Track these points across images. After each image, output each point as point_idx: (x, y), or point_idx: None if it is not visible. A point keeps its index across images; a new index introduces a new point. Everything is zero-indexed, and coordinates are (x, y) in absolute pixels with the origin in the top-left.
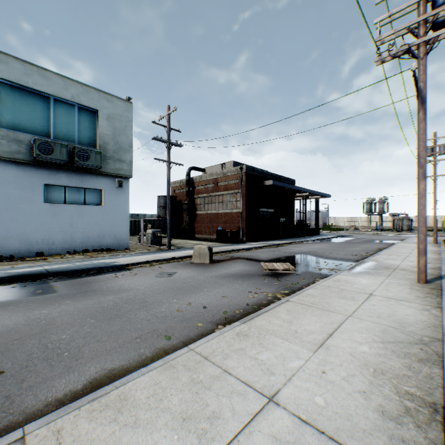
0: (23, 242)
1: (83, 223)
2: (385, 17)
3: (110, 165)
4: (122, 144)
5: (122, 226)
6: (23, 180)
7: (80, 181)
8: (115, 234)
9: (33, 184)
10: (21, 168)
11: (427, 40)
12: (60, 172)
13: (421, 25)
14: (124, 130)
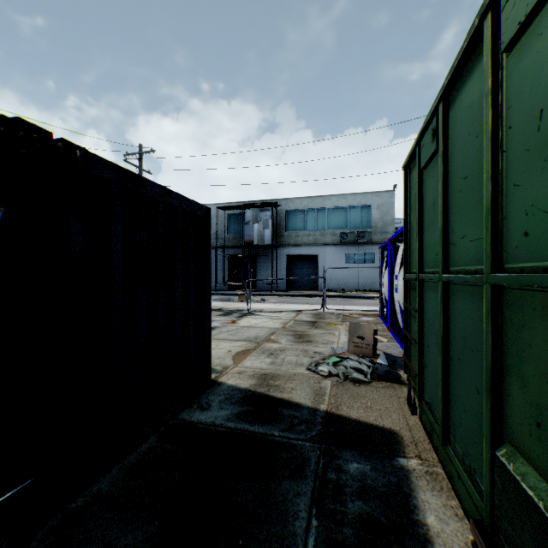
0: (336, 283)
1: (363, 274)
2: None
3: (378, 237)
4: (386, 221)
5: None
6: (336, 253)
7: (361, 250)
8: None
9: (340, 254)
10: (335, 247)
11: None
12: (352, 246)
13: None
14: (388, 211)
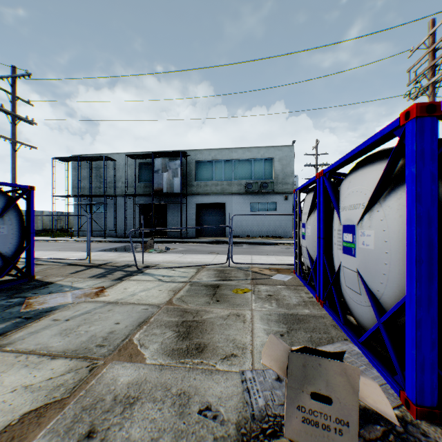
0: (242, 230)
1: (266, 221)
2: (411, 68)
3: (280, 188)
4: (287, 173)
5: (287, 223)
6: (242, 202)
7: (265, 199)
8: (283, 228)
9: (245, 203)
10: (241, 196)
11: (430, 83)
12: (256, 196)
13: (428, 71)
14: (288, 164)
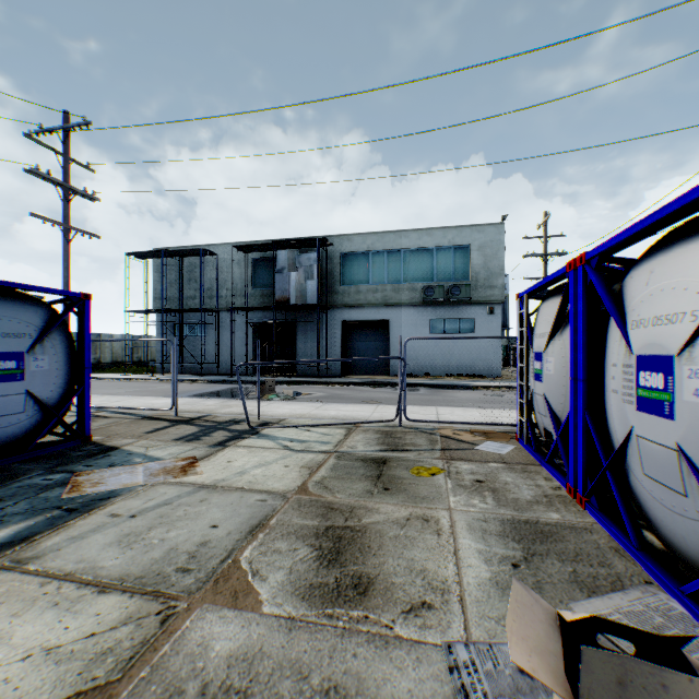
0: (416, 364)
1: (457, 350)
2: None
3: (480, 294)
4: (492, 270)
5: (493, 353)
6: (417, 318)
7: (455, 313)
8: (486, 361)
9: (422, 320)
10: (415, 309)
11: None
12: (440, 308)
13: None
14: (495, 254)
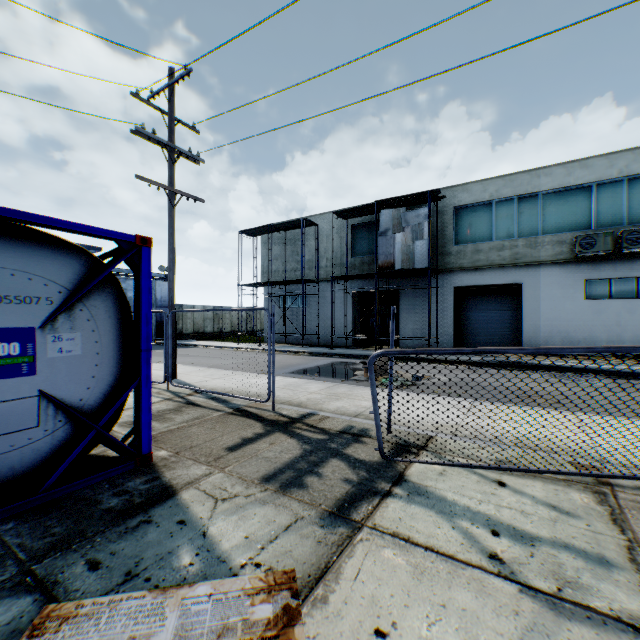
0: (563, 339)
1: (632, 321)
2: None
3: None
4: None
5: None
6: (563, 279)
7: (628, 270)
8: None
9: (572, 282)
10: (561, 268)
11: None
12: (602, 264)
13: None
14: None
